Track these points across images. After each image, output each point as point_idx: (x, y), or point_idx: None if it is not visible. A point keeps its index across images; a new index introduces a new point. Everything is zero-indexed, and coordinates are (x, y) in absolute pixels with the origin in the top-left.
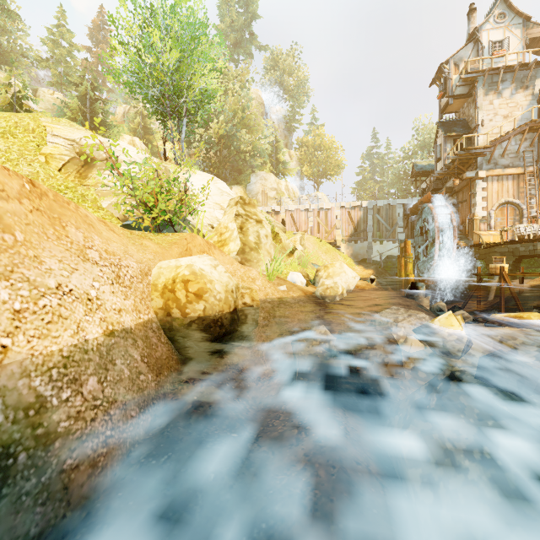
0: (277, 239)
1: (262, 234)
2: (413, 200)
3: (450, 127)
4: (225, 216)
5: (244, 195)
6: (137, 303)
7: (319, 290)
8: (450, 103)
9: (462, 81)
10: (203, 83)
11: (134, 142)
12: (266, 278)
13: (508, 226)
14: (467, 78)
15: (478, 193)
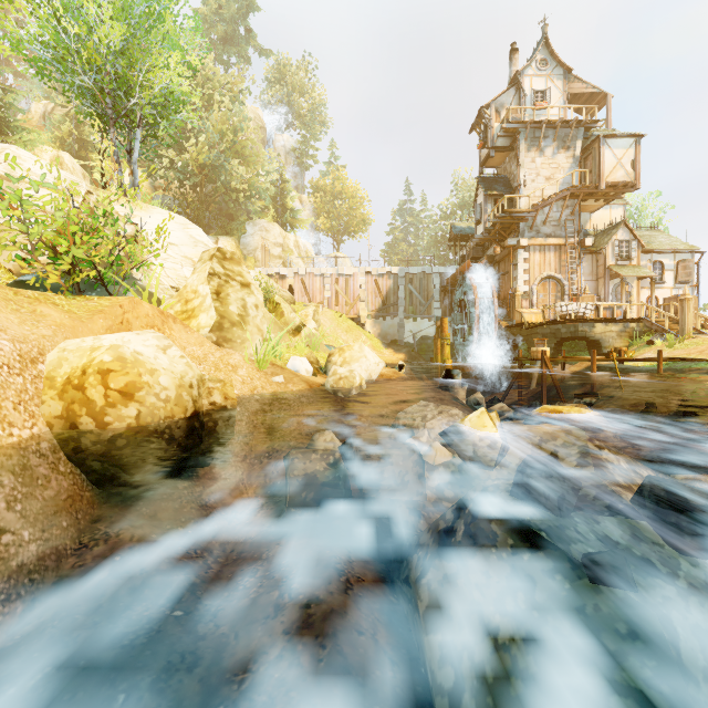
0: (277, 311)
1: (250, 302)
2: (451, 269)
3: (491, 185)
4: (194, 275)
5: (236, 250)
6: (8, 410)
7: (330, 381)
8: (491, 155)
9: (504, 131)
10: (167, 81)
11: (61, 159)
12: (254, 366)
13: (550, 304)
14: (509, 128)
15: (520, 264)
